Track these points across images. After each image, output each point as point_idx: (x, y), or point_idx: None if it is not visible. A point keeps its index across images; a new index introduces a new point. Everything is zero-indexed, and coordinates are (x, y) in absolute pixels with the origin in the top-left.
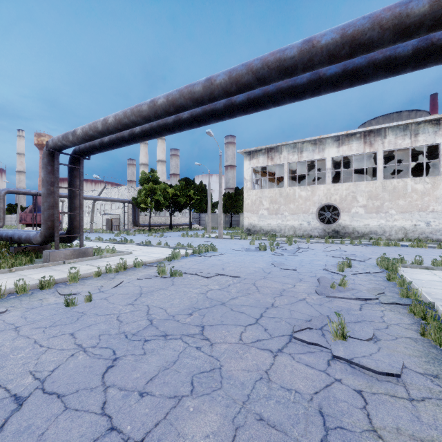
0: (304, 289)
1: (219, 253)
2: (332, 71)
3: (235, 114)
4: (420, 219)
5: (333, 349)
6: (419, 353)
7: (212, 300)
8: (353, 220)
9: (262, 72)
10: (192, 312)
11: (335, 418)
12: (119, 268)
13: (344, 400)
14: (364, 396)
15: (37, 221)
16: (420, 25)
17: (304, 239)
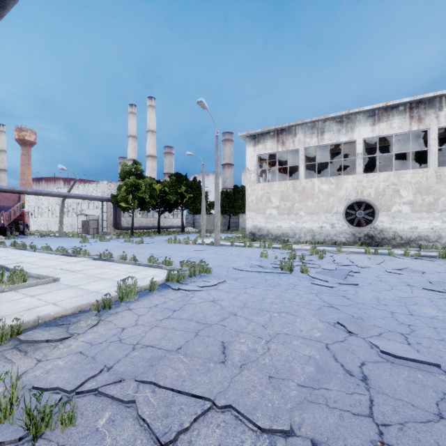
0: None
1: (215, 277)
2: None
3: None
4: None
5: None
6: None
7: None
8: (395, 222)
9: None
10: None
11: None
12: None
13: None
14: None
15: None
16: None
17: (327, 247)
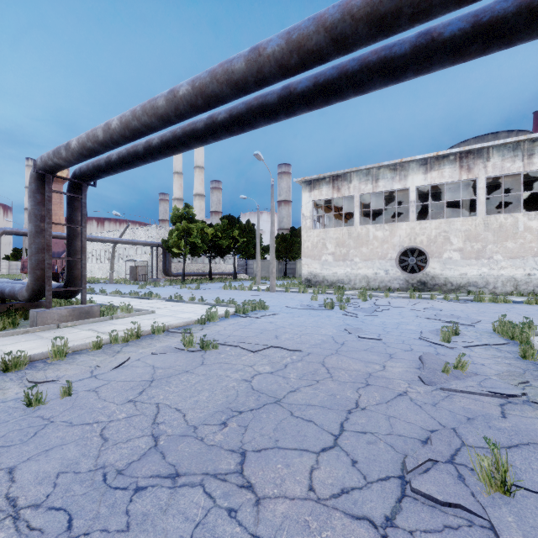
0: (401, 372)
1: (271, 312)
2: (454, 27)
3: (294, 110)
4: (536, 267)
5: (495, 523)
6: None
7: (260, 395)
8: (446, 268)
9: (341, 28)
10: (227, 419)
11: None
12: (130, 336)
13: None
14: None
15: None
16: None
17: (380, 293)
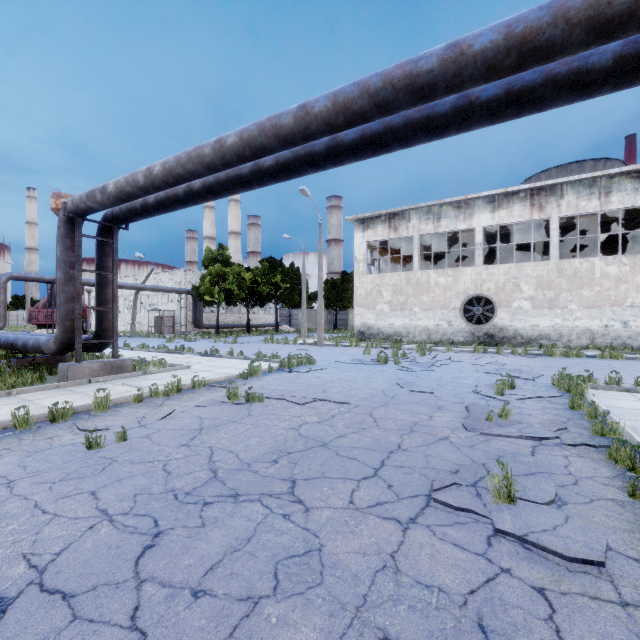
0: (446, 421)
1: (319, 367)
2: (489, 93)
3: (342, 161)
4: (614, 318)
5: (495, 519)
6: (629, 526)
7: (308, 440)
8: (515, 319)
9: (383, 95)
10: (277, 458)
11: (504, 636)
12: (171, 390)
13: (518, 606)
14: (550, 598)
15: (54, 320)
16: (629, 17)
17: (442, 347)
